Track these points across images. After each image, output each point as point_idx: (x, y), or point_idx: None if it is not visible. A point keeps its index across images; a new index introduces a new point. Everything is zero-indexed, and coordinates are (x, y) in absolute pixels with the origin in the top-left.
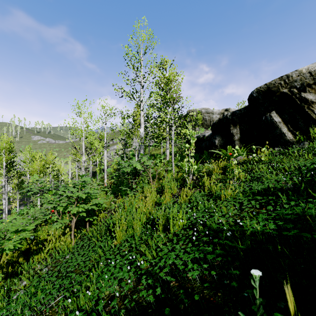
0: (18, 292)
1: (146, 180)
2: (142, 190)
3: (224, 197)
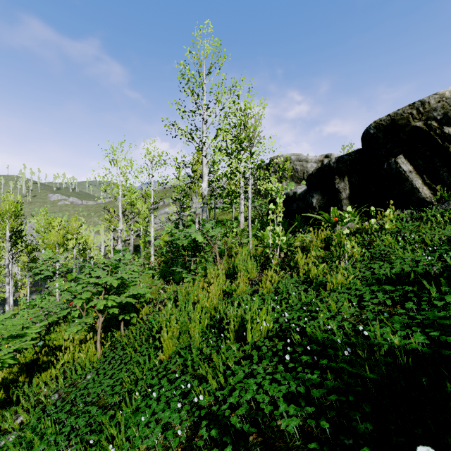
0: (3, 439)
1: (210, 258)
2: (205, 273)
3: (332, 285)
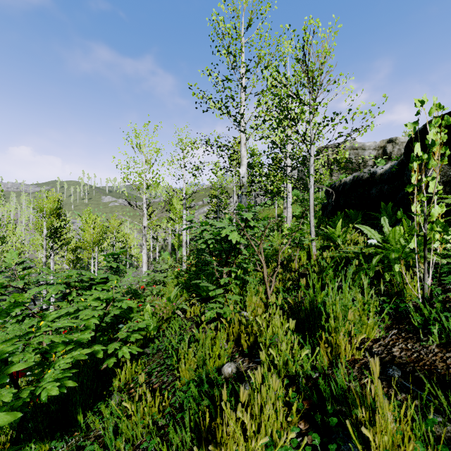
0: None
1: (251, 266)
2: (243, 292)
3: None
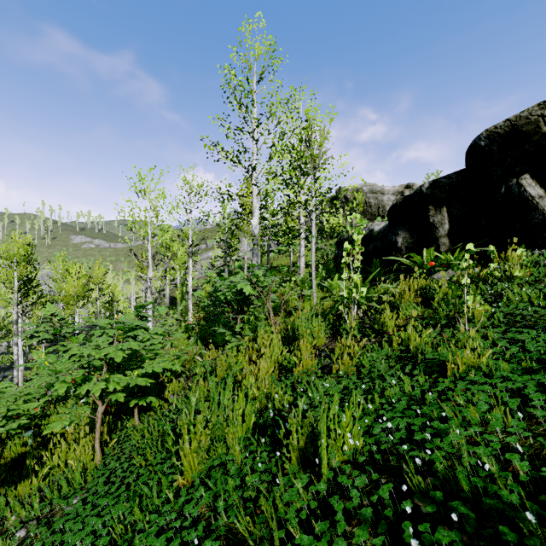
0: None
1: (262, 315)
2: (255, 335)
3: (456, 369)
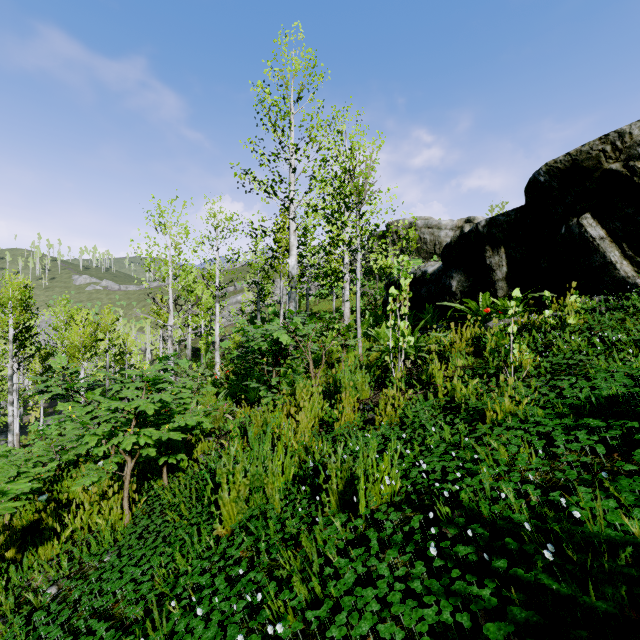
0: None
1: (301, 368)
2: (293, 390)
3: (494, 416)
